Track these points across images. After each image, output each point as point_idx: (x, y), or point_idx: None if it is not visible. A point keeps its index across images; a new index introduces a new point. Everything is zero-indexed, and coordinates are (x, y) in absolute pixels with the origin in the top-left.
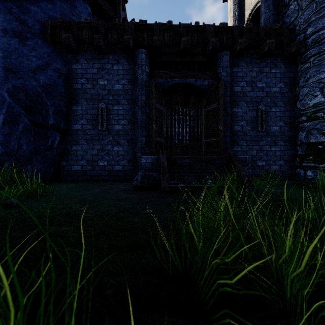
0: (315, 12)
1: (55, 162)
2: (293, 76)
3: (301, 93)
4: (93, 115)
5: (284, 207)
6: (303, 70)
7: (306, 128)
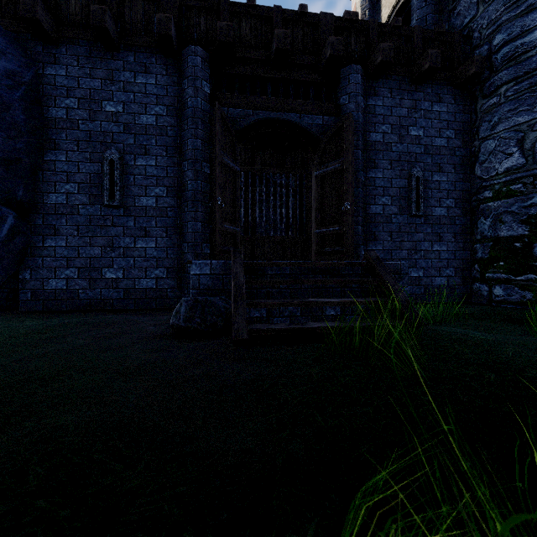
0: (509, 7)
1: (2, 273)
2: (468, 120)
3: (484, 149)
4: (93, 174)
5: (532, 392)
6: (487, 109)
7: (492, 212)
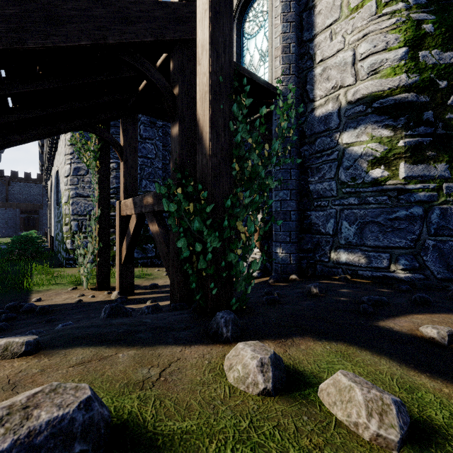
0: None
1: None
2: None
3: None
4: (4, 222)
5: None
6: None
7: None
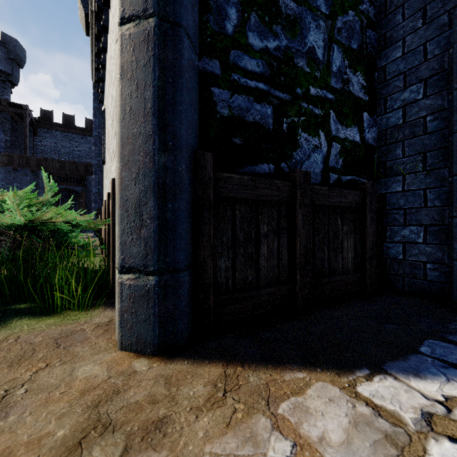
0: None
1: None
2: None
3: None
4: None
5: None
6: None
7: None
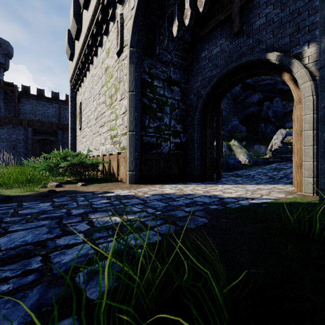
0: None
1: None
2: None
3: None
4: (10, 146)
5: None
6: None
7: None
